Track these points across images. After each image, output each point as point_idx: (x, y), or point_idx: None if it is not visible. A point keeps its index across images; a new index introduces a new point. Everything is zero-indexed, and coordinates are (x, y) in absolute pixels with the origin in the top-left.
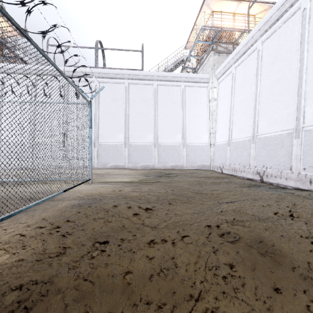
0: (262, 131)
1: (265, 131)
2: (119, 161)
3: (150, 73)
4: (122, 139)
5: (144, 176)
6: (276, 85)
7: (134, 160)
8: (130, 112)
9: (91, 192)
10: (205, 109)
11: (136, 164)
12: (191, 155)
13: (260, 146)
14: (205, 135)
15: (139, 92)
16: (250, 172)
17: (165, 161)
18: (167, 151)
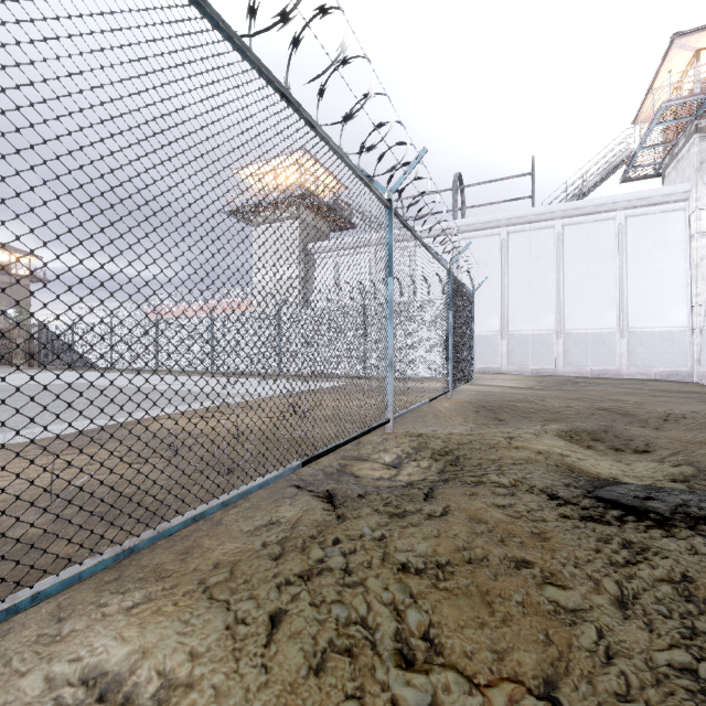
0: None
1: None
2: (491, 362)
3: (549, 208)
4: (496, 326)
5: (536, 383)
6: None
7: (518, 360)
8: (510, 280)
9: (480, 389)
10: (677, 257)
11: (522, 367)
12: (640, 352)
13: None
14: (677, 311)
15: (527, 245)
16: None
17: (578, 363)
18: (585, 344)
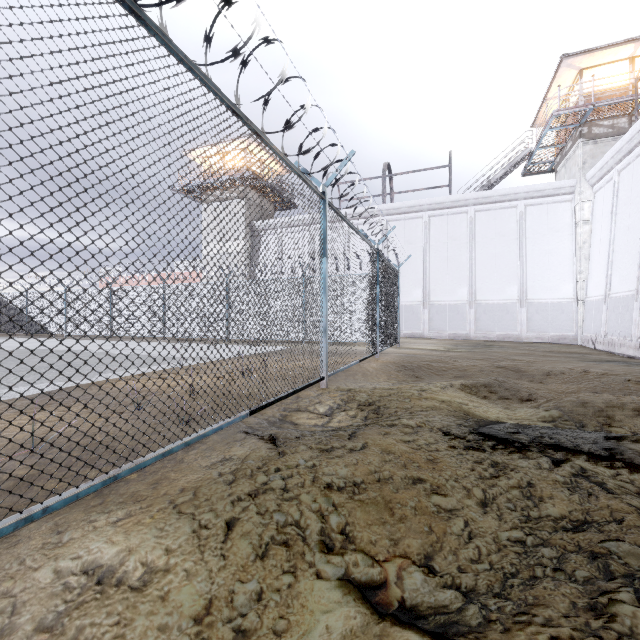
0: None
1: None
2: (415, 328)
3: (463, 196)
4: (419, 297)
5: (452, 346)
6: None
7: (438, 326)
8: (431, 257)
9: (404, 352)
10: (566, 240)
11: (441, 332)
12: (536, 320)
13: None
14: (565, 285)
15: (445, 227)
16: (631, 347)
17: (487, 329)
18: (492, 313)
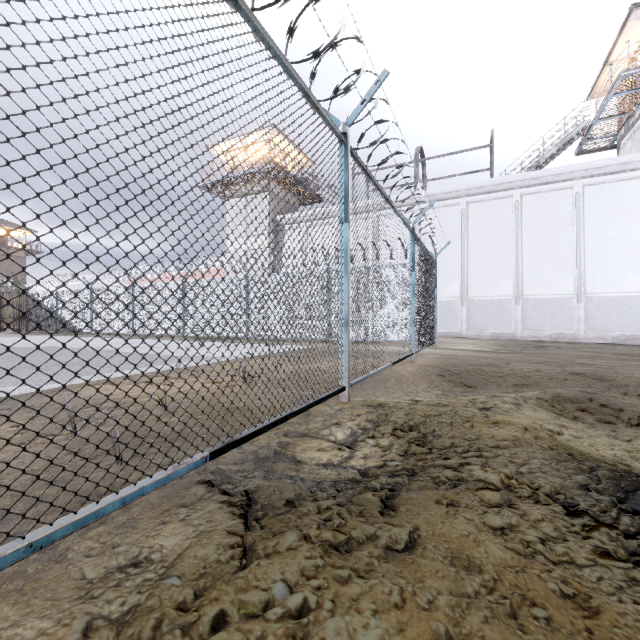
0: None
1: None
2: (451, 326)
3: (508, 178)
4: (456, 292)
5: (497, 347)
6: None
7: (478, 324)
8: (470, 248)
9: (442, 353)
10: (634, 224)
11: (481, 331)
12: (597, 317)
13: None
14: (634, 276)
15: (486, 214)
16: None
17: (536, 327)
18: (543, 309)
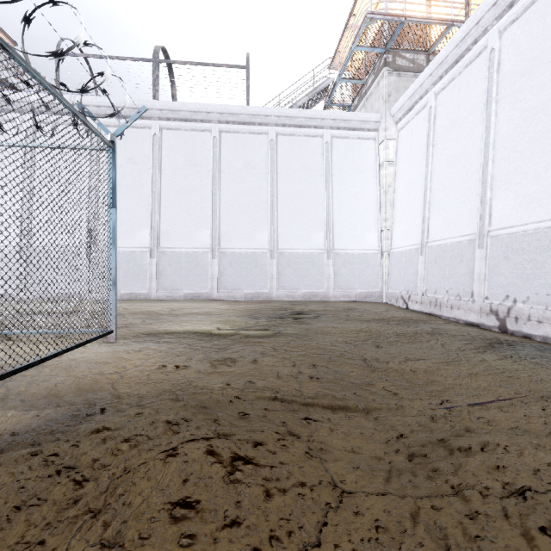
0: (502, 221)
1: (511, 222)
2: (200, 285)
3: (263, 110)
4: (206, 242)
5: (247, 319)
6: (536, 119)
7: (231, 282)
8: (222, 187)
9: (98, 371)
10: (370, 183)
11: (235, 291)
12: (344, 274)
13: (499, 254)
14: (371, 234)
15: (241, 149)
16: (473, 310)
17: (291, 285)
18: (297, 265)
